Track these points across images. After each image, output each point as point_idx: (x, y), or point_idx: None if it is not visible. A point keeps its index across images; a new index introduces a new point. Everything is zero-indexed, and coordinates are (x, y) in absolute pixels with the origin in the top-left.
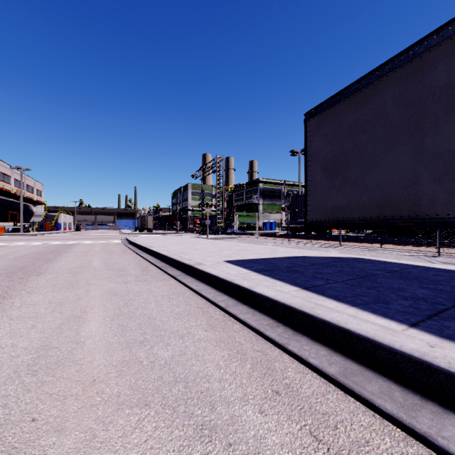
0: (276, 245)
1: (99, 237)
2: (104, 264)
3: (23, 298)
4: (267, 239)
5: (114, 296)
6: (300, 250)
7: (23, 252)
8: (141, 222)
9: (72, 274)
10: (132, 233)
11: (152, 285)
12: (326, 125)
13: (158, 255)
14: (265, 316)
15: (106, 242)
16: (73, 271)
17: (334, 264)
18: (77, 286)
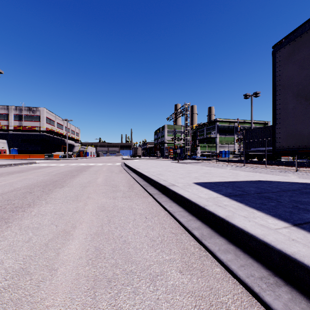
0: (234, 169)
1: (108, 161)
2: (104, 181)
3: (40, 208)
4: (225, 163)
5: (102, 211)
6: (260, 174)
7: (62, 170)
8: (134, 151)
9: (81, 188)
10: (128, 158)
11: (133, 202)
12: (302, 50)
13: (141, 175)
14: (252, 259)
15: (111, 164)
16: (83, 186)
17: (308, 191)
18: (79, 199)
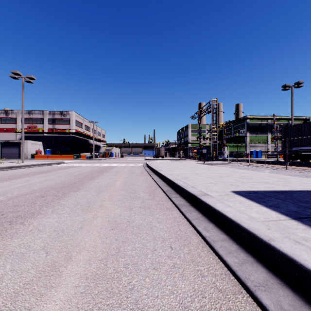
0: (275, 172)
1: (131, 161)
2: (123, 184)
3: (41, 219)
4: (260, 165)
5: (112, 229)
6: None
7: (84, 171)
8: (157, 152)
9: (97, 192)
10: (151, 159)
11: (154, 216)
12: None
13: (164, 178)
14: None
15: (133, 165)
16: (99, 190)
17: None
18: (90, 208)
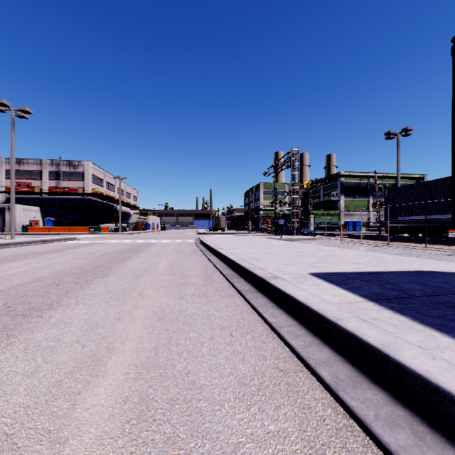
0: (372, 250)
1: (178, 236)
2: (168, 267)
3: (65, 311)
4: (356, 241)
5: (159, 319)
6: (420, 260)
7: (110, 250)
8: (214, 223)
9: (133, 278)
10: (206, 233)
11: (211, 304)
12: None
13: (225, 259)
14: (454, 449)
15: (181, 242)
16: (136, 275)
17: None
18: (127, 297)
